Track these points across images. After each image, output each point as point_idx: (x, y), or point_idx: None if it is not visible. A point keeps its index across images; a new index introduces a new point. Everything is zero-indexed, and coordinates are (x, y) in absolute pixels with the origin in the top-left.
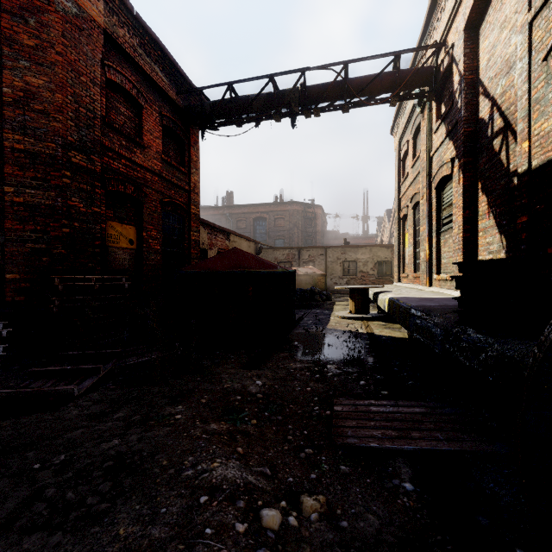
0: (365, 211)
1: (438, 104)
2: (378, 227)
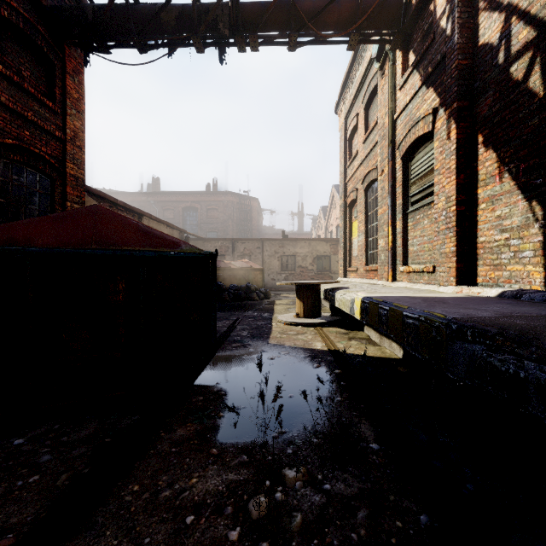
0: (300, 208)
1: (405, 53)
2: (313, 223)
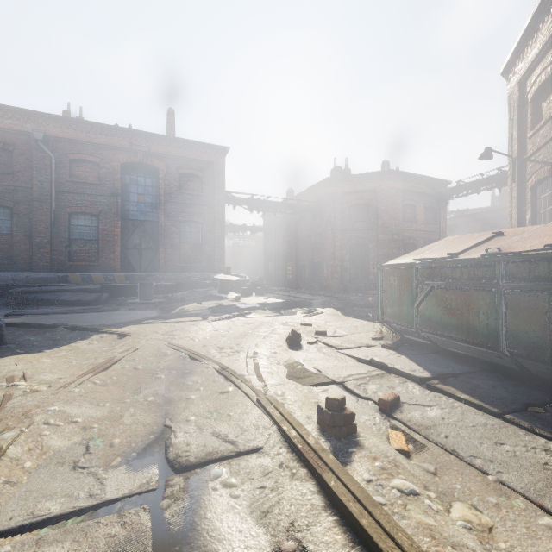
0: None
1: None
2: None
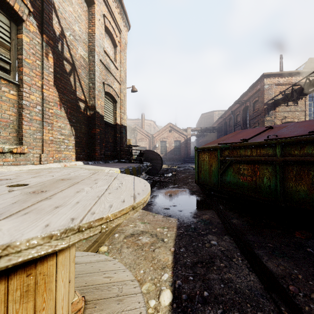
0: None
1: None
2: None
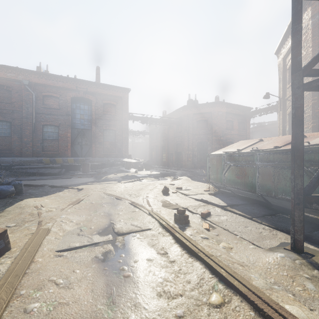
0: None
1: None
2: None
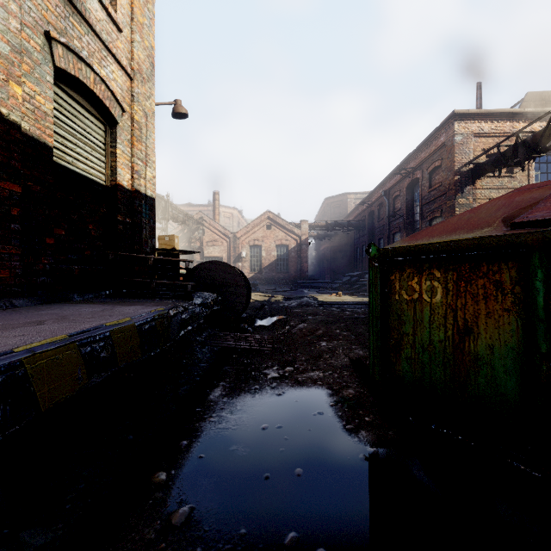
0: None
1: None
2: None
